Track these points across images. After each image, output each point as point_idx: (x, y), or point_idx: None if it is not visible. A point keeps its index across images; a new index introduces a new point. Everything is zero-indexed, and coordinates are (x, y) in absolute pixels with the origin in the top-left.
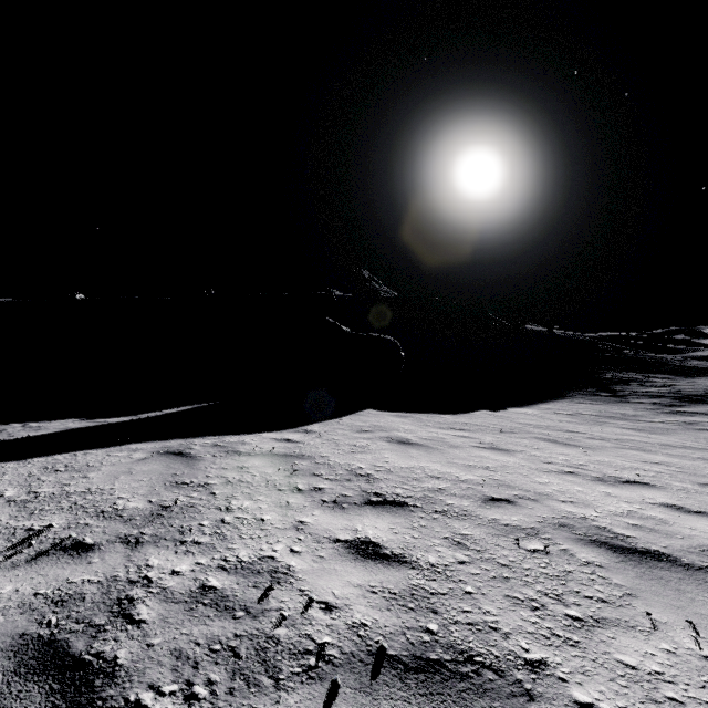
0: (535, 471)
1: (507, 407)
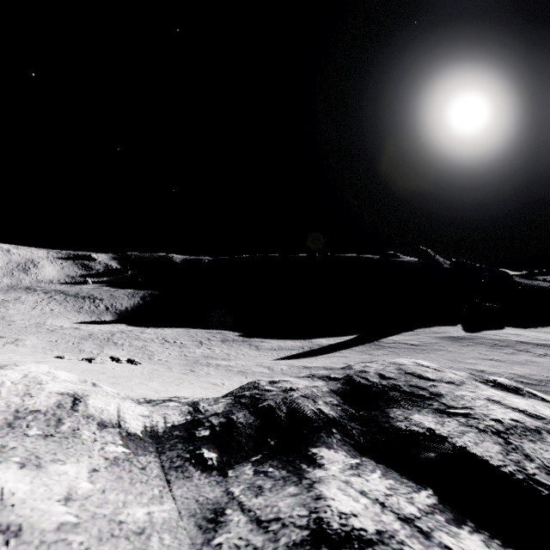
0: None
1: (537, 327)
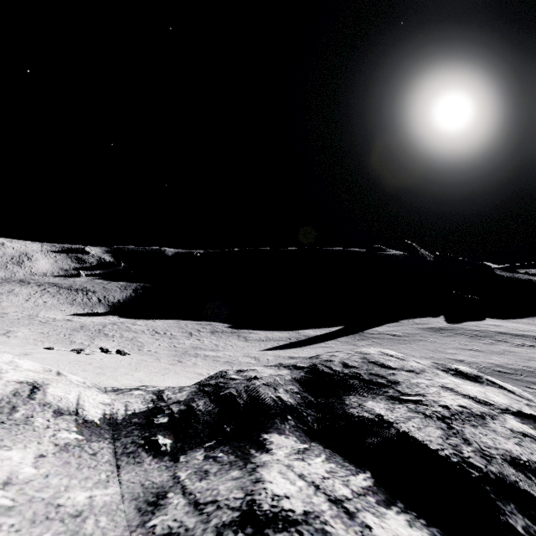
0: (530, 327)
1: (516, 318)
